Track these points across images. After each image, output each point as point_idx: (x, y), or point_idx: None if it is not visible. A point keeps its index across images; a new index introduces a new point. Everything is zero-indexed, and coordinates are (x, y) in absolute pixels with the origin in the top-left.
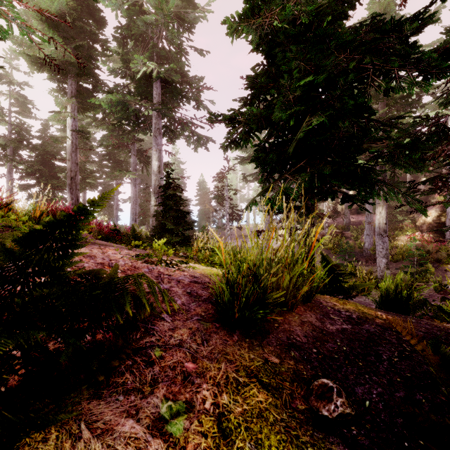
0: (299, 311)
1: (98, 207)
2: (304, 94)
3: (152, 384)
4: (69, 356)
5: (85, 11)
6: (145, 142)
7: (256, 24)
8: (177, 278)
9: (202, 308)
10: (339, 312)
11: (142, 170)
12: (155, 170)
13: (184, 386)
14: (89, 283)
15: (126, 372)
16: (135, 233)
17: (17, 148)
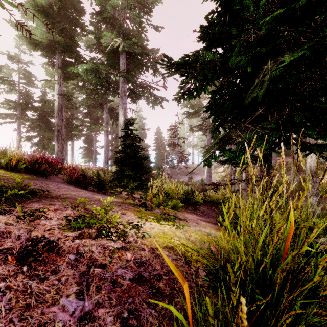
0: None
1: None
2: (266, 34)
3: None
4: None
5: (68, 2)
6: (116, 103)
7: None
8: (114, 273)
9: None
10: None
11: (112, 124)
12: (121, 123)
13: None
14: None
15: None
16: (98, 177)
17: (25, 109)
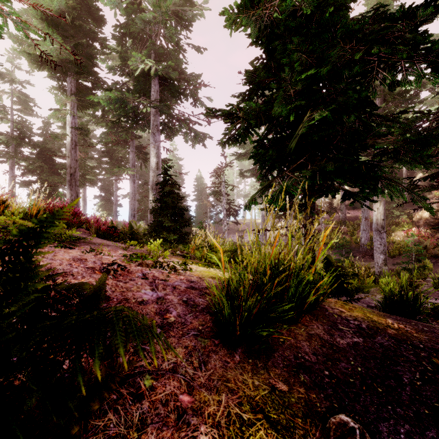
0: (304, 321)
1: (52, 229)
2: (305, 88)
3: (140, 428)
4: (37, 400)
5: (84, 10)
6: (144, 139)
7: (255, 16)
8: (173, 283)
9: (199, 320)
10: (348, 321)
11: (140, 166)
12: (153, 166)
13: (178, 429)
14: (51, 321)
15: (110, 410)
16: (132, 230)
17: (19, 145)
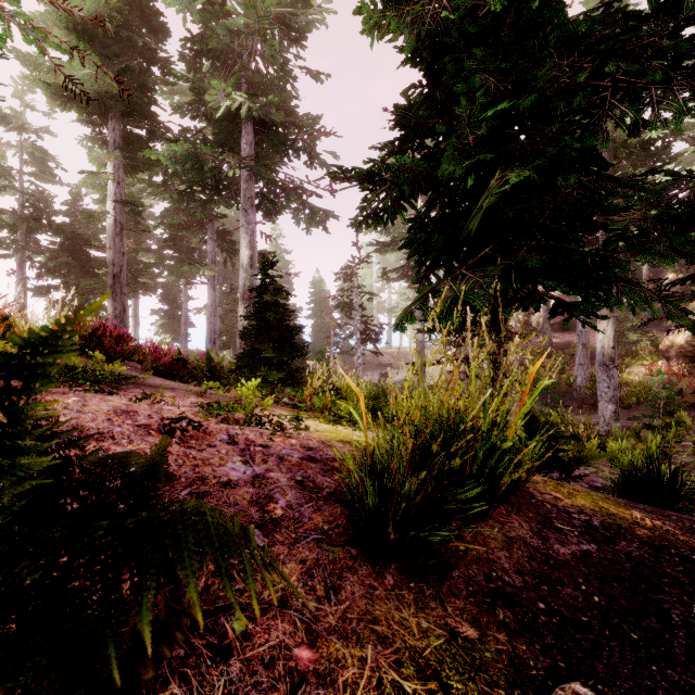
0: (498, 514)
1: (55, 357)
2: (492, 133)
3: None
4: (42, 665)
5: (135, 14)
6: (230, 219)
7: (412, 15)
8: (279, 451)
9: (323, 514)
10: (569, 515)
11: (225, 263)
12: (245, 263)
13: None
14: (62, 531)
15: (173, 678)
16: (211, 364)
17: (33, 229)
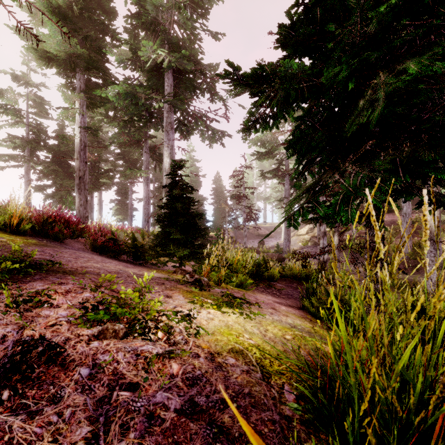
0: None
1: None
2: (378, 32)
3: None
4: None
5: (94, 1)
6: (160, 140)
7: None
8: (150, 399)
9: None
10: None
11: (155, 168)
12: (167, 168)
13: None
14: None
15: None
16: (134, 242)
17: (35, 148)
